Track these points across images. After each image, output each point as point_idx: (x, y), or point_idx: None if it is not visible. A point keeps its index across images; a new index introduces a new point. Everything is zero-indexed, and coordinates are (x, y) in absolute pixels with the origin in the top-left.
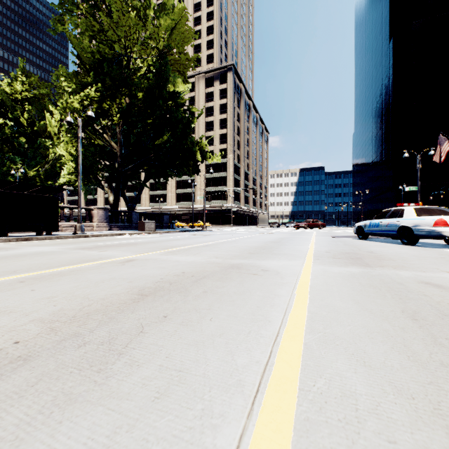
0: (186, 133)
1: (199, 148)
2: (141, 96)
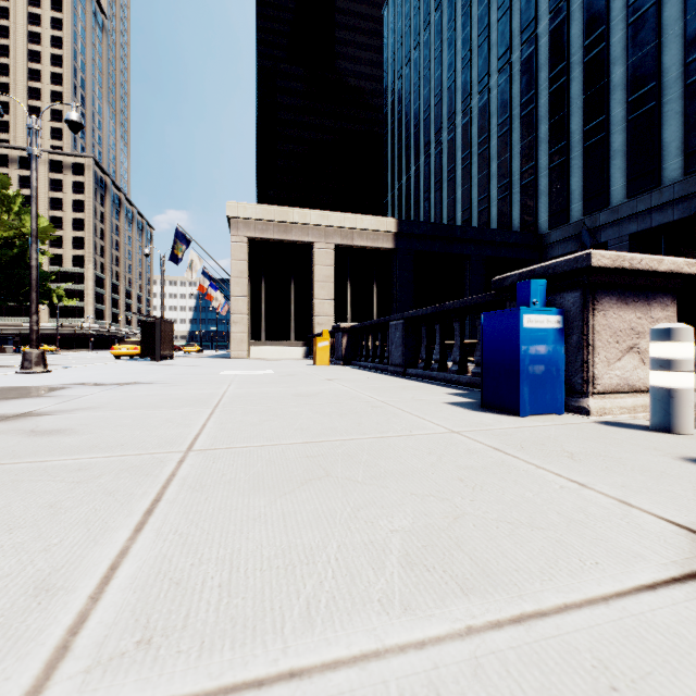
0: (45, 284)
1: (56, 293)
2: (5, 258)
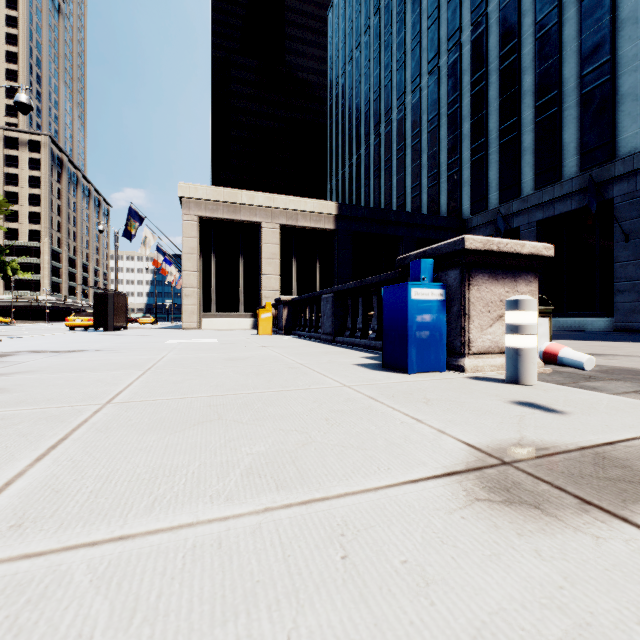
0: None
1: (11, 266)
2: None
